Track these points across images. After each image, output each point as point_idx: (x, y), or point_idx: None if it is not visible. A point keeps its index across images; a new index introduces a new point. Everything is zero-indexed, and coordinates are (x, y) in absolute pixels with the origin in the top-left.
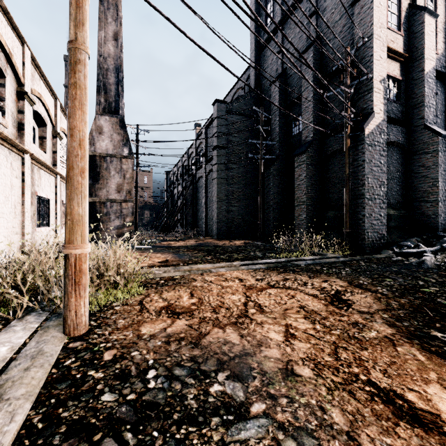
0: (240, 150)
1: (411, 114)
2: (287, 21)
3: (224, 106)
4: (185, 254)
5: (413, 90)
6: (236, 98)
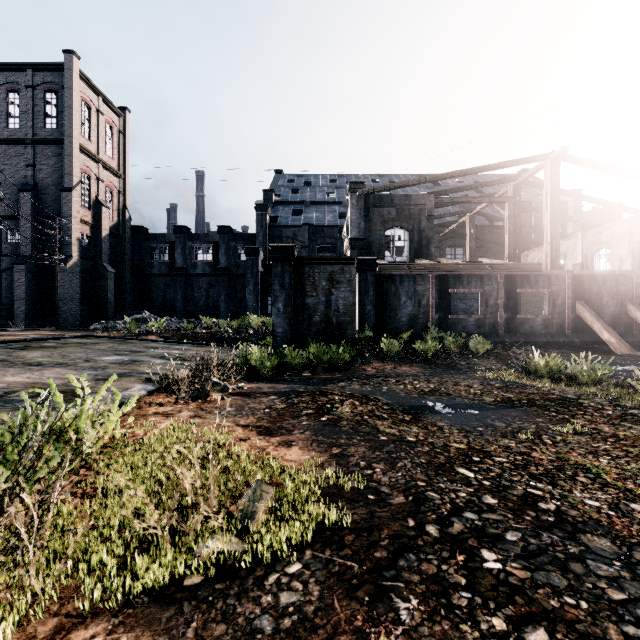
0: None
1: (97, 256)
2: (2, 145)
3: None
4: None
5: (98, 243)
6: None
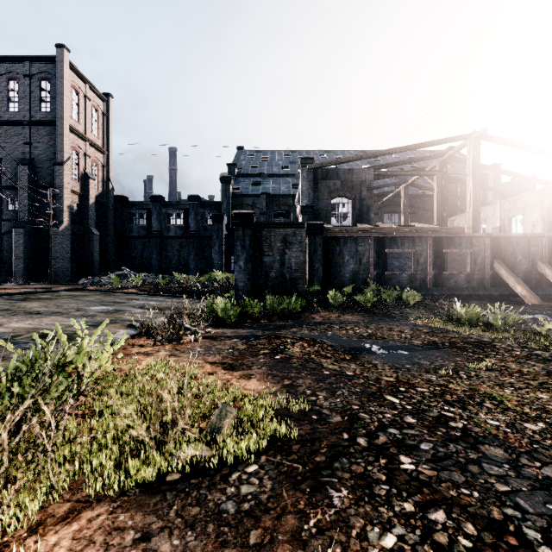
0: None
1: (85, 221)
2: (3, 126)
3: None
4: None
5: (85, 210)
6: None
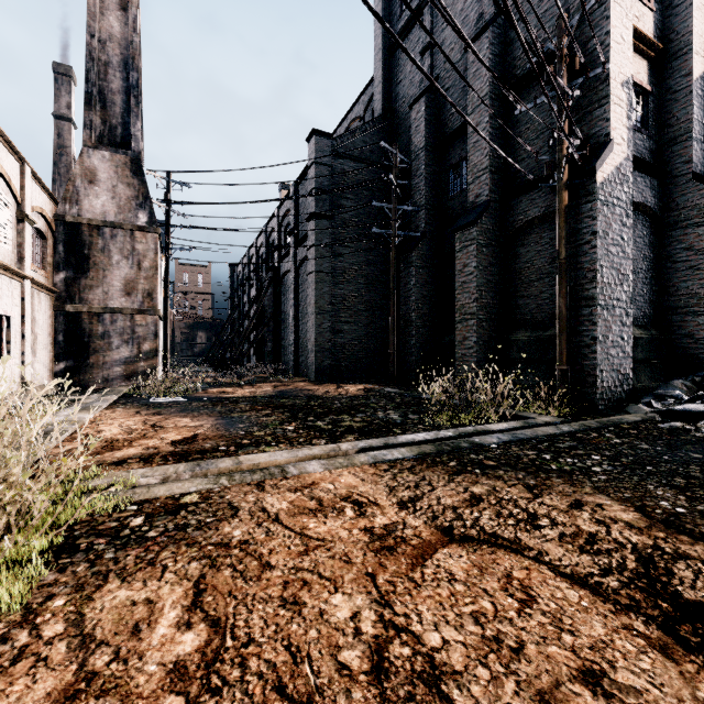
0: (357, 224)
1: (667, 155)
2: None
3: (328, 144)
4: (244, 417)
5: (671, 112)
6: (350, 130)
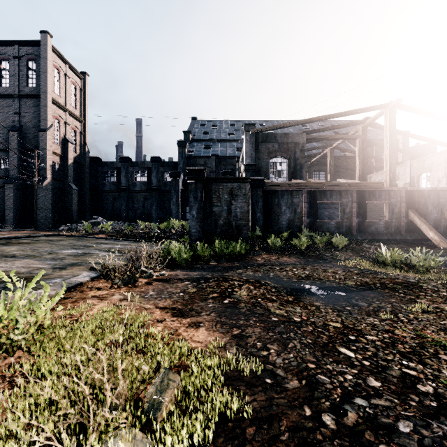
0: None
1: (65, 177)
2: None
3: None
4: None
5: (65, 169)
6: None
